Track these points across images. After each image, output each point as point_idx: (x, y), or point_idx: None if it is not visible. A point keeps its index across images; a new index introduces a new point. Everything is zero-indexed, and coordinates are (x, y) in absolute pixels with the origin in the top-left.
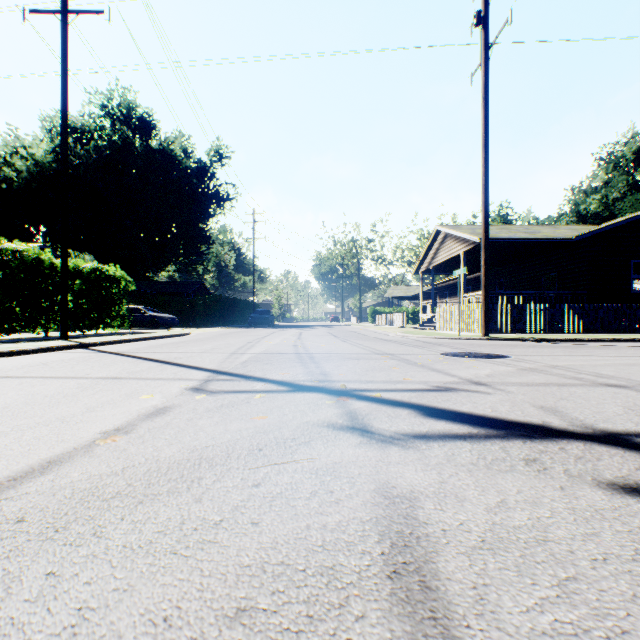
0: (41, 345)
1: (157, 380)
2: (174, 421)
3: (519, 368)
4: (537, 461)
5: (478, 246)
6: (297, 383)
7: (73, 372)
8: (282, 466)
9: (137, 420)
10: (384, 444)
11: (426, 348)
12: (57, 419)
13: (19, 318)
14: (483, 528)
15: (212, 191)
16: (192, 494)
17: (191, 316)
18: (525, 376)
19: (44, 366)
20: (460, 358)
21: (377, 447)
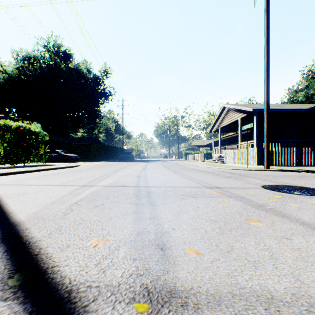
0: None
1: None
2: None
3: None
4: None
5: (250, 114)
6: None
7: None
8: None
9: None
10: None
11: (240, 179)
12: None
13: None
14: None
15: (102, 91)
16: None
17: (89, 155)
18: None
19: None
20: (293, 195)
21: None
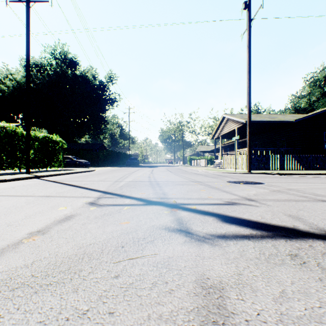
0: (14, 177)
1: (71, 197)
2: (74, 225)
3: (271, 190)
4: (298, 256)
5: (244, 125)
6: (149, 199)
7: (26, 192)
8: (135, 260)
9: (52, 224)
10: (199, 242)
11: (218, 178)
12: (5, 223)
13: (5, 162)
14: (275, 319)
15: (107, 97)
16: (72, 285)
17: (96, 161)
18: (275, 195)
19: (12, 189)
20: (237, 184)
21: (195, 245)
